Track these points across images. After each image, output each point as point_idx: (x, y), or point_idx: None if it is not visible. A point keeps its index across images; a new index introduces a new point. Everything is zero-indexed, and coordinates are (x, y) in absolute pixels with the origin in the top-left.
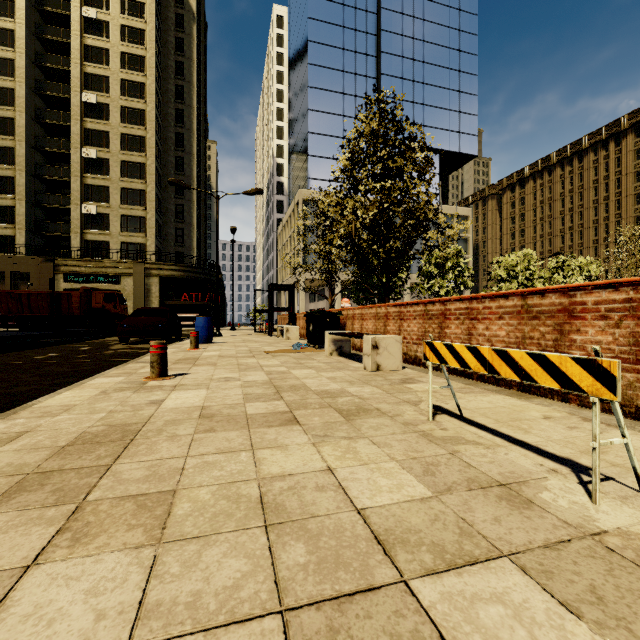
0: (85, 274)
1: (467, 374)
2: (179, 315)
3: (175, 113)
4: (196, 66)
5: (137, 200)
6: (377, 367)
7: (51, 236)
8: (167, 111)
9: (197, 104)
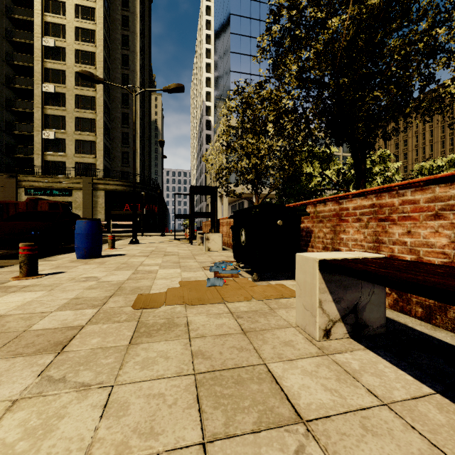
0: (43, 188)
1: None
2: (120, 222)
3: (122, 58)
4: (139, 19)
5: (88, 127)
6: None
7: (19, 158)
8: (115, 56)
9: (140, 52)
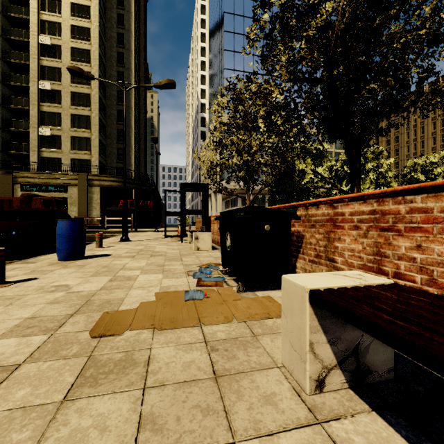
0: (38, 184)
1: None
2: (114, 218)
3: (117, 55)
4: (134, 17)
5: (84, 124)
6: None
7: (16, 154)
8: (110, 54)
9: (136, 50)
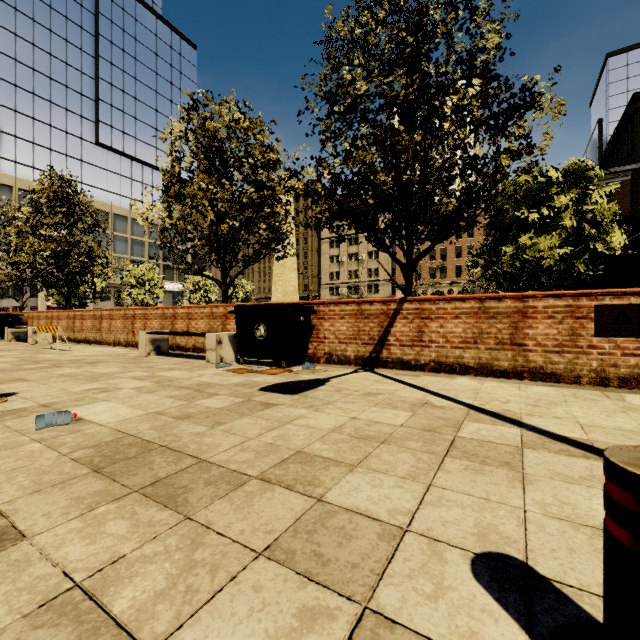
0: None
1: (81, 342)
2: None
3: None
4: None
5: None
6: (36, 342)
7: None
8: None
9: None
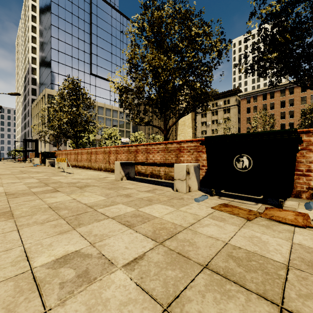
0: None
1: (81, 167)
2: None
3: None
4: None
5: None
6: (59, 167)
7: None
8: None
9: None
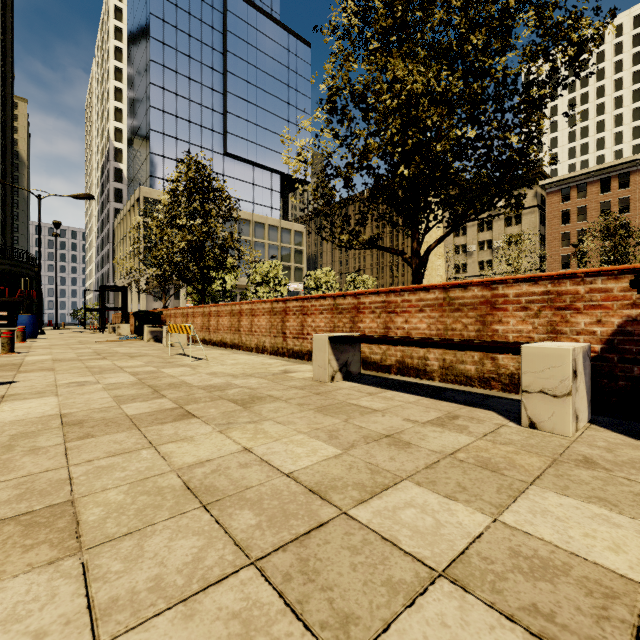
0: None
1: (217, 344)
2: None
3: None
4: None
5: None
6: (171, 344)
7: None
8: None
9: (1, 61)
